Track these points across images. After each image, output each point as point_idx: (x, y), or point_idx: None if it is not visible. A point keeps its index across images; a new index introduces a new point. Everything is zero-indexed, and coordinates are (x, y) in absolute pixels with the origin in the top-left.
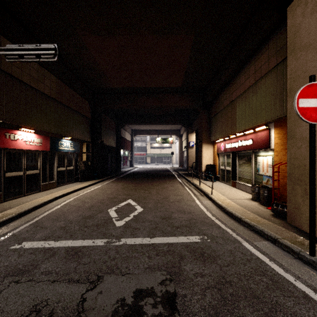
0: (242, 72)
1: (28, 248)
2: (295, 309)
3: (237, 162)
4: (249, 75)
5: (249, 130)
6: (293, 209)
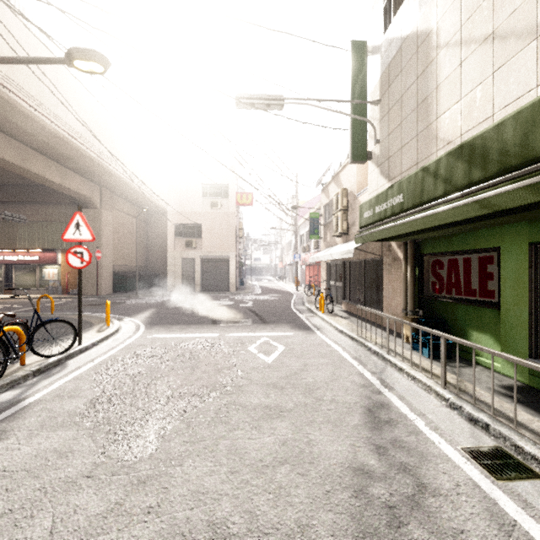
0: (30, 206)
1: (21, 311)
2: (103, 300)
3: (14, 273)
4: (39, 213)
5: (37, 250)
6: (83, 289)
